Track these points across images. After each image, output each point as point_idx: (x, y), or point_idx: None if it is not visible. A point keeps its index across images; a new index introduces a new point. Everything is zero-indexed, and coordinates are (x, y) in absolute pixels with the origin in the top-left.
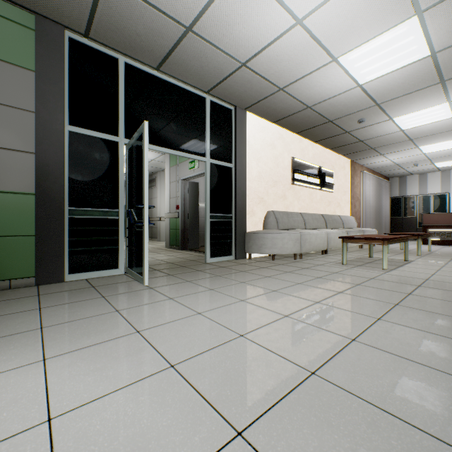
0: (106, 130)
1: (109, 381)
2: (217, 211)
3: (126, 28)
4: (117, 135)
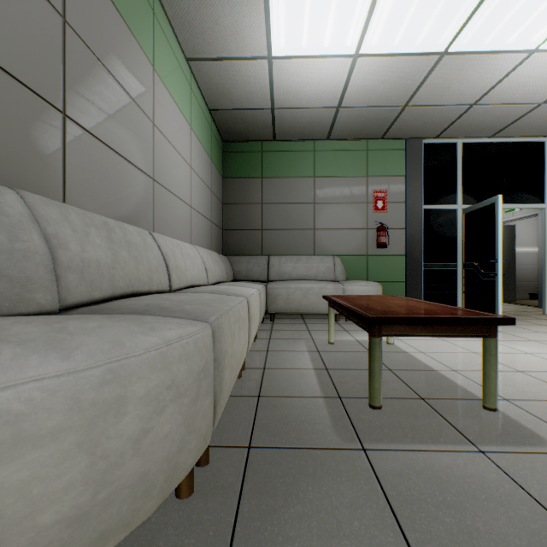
0: (447, 201)
1: (542, 351)
2: None
3: (473, 123)
4: (455, 203)
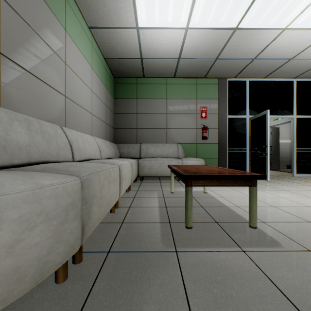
0: (241, 113)
1: (288, 195)
2: (301, 146)
3: (254, 70)
4: (245, 114)
